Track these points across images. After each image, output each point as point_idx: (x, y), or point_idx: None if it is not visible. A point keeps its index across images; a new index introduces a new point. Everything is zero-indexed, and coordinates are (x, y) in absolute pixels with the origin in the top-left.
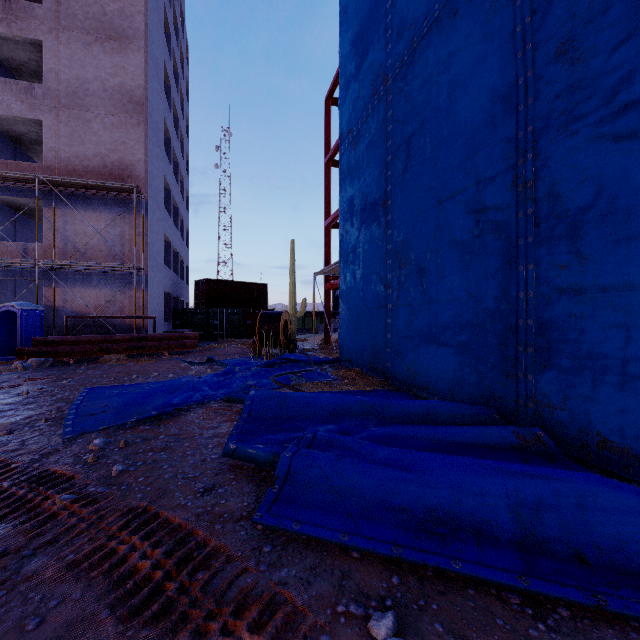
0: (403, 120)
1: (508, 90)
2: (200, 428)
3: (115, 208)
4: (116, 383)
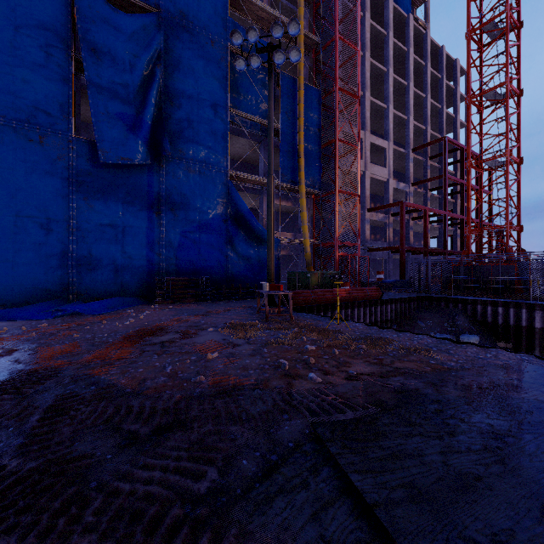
0: None
1: (65, 196)
2: None
3: None
4: None
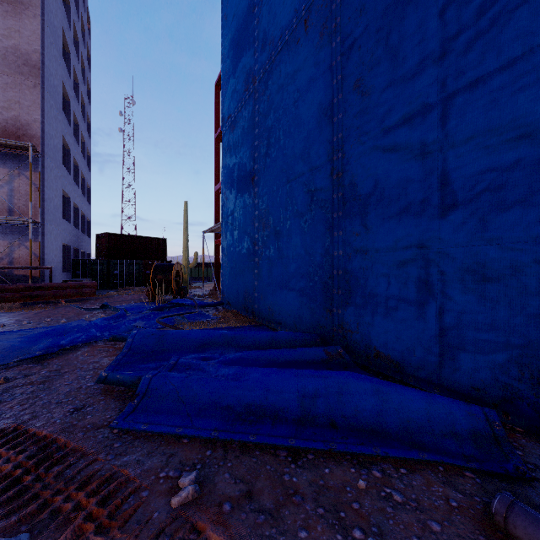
0: (265, 115)
1: (328, 106)
2: (82, 363)
3: (9, 164)
4: (5, 329)
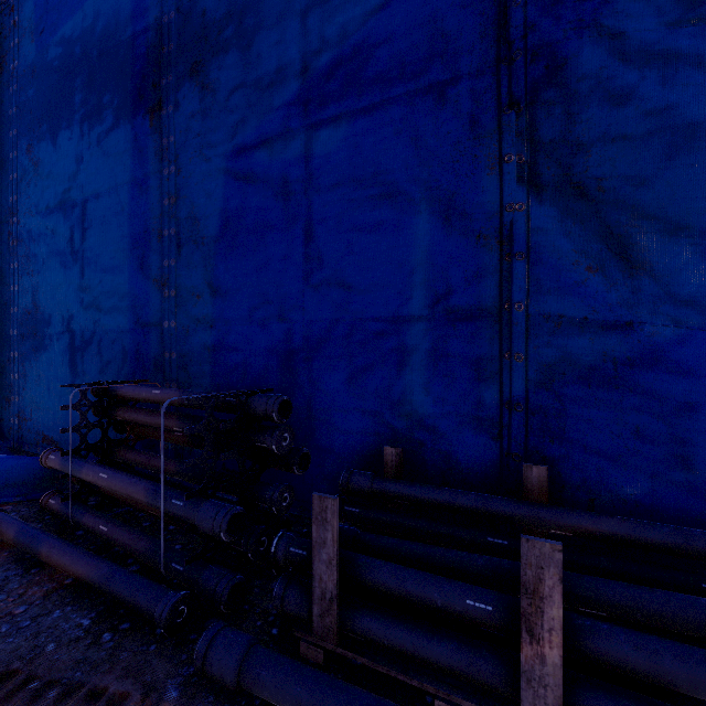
0: None
1: (7, 158)
2: None
3: None
4: None
